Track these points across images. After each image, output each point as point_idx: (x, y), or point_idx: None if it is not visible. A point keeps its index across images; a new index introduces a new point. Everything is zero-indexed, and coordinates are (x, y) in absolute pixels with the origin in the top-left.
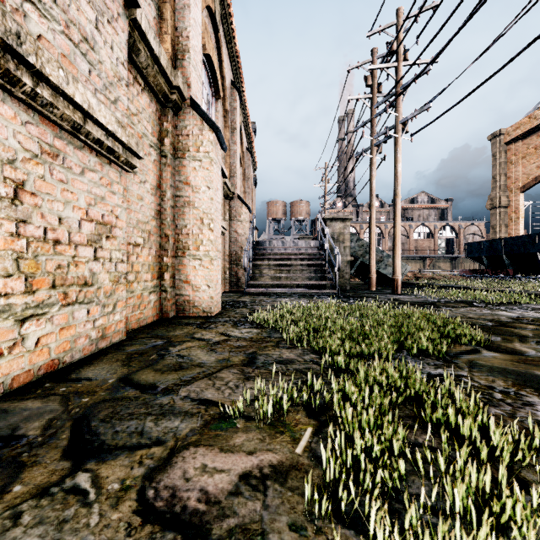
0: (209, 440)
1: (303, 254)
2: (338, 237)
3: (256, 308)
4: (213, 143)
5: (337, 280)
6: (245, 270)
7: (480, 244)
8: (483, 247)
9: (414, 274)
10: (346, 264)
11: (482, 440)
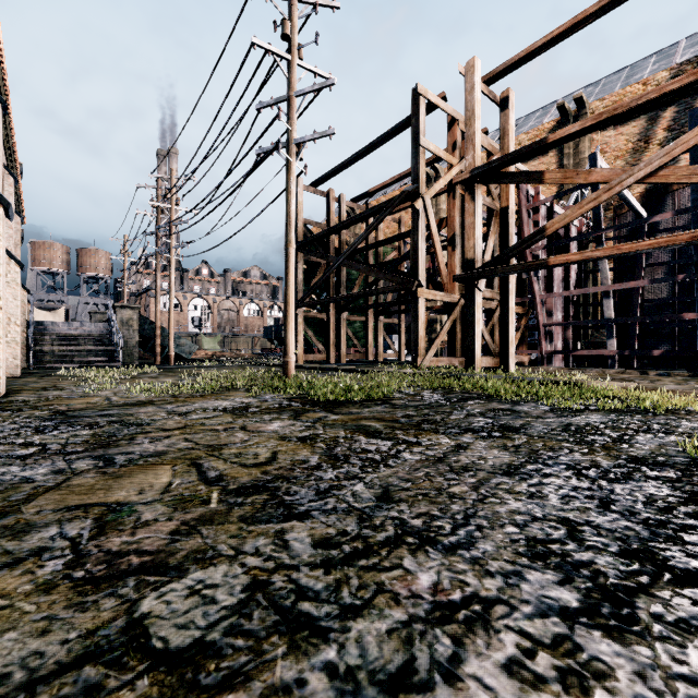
0: (57, 383)
1: (92, 335)
2: (128, 322)
3: (50, 373)
4: (19, 273)
5: (121, 356)
6: (31, 349)
7: (272, 328)
8: (274, 331)
9: (215, 353)
10: (135, 344)
11: (122, 380)
